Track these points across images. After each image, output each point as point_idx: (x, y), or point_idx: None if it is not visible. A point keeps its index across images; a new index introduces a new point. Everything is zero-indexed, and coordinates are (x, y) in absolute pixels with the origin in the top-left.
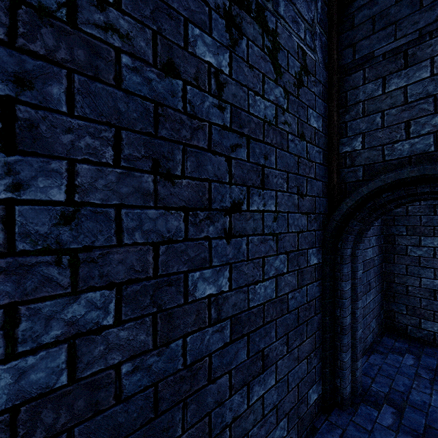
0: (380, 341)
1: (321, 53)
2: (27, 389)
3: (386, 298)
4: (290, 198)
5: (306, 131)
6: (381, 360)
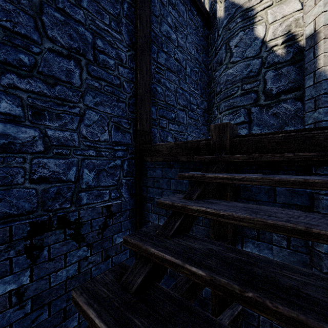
0: None
1: (127, 191)
2: None
3: None
4: None
5: (111, 251)
6: None
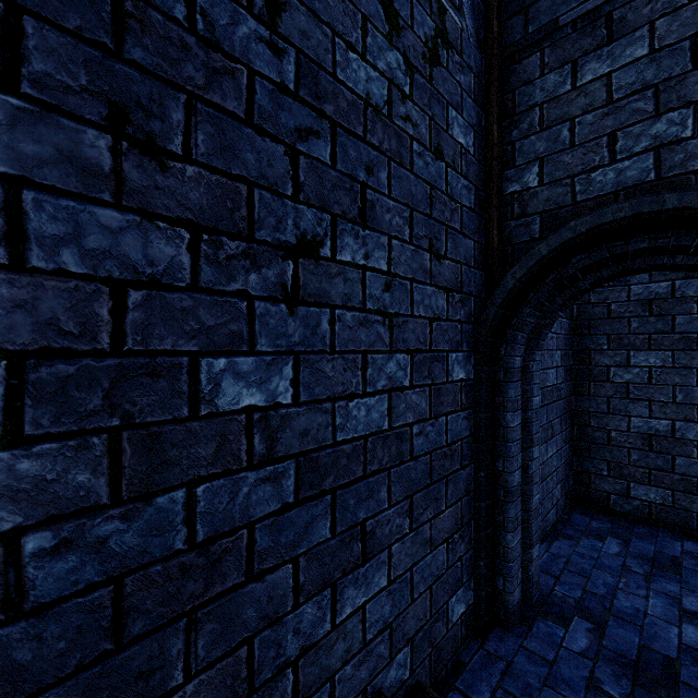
0: (568, 519)
1: (472, 19)
2: None
3: (577, 451)
4: (416, 256)
5: (445, 146)
6: (570, 548)
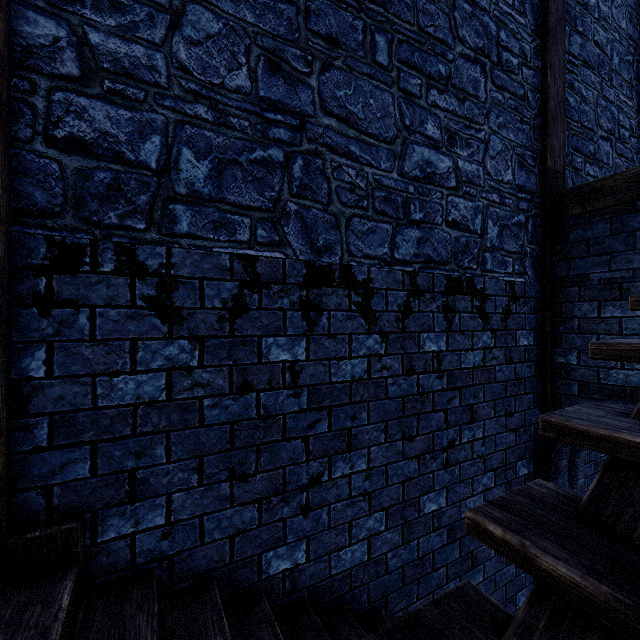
0: None
1: (532, 268)
2: (355, 560)
3: None
4: (497, 422)
5: (514, 354)
6: None
